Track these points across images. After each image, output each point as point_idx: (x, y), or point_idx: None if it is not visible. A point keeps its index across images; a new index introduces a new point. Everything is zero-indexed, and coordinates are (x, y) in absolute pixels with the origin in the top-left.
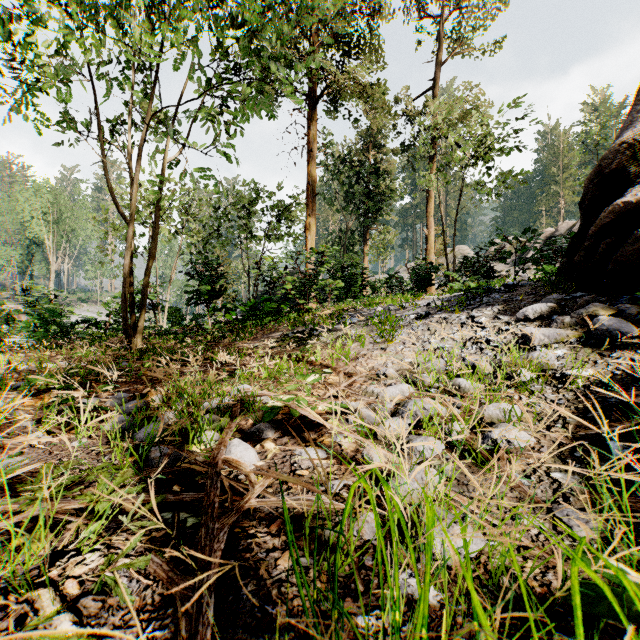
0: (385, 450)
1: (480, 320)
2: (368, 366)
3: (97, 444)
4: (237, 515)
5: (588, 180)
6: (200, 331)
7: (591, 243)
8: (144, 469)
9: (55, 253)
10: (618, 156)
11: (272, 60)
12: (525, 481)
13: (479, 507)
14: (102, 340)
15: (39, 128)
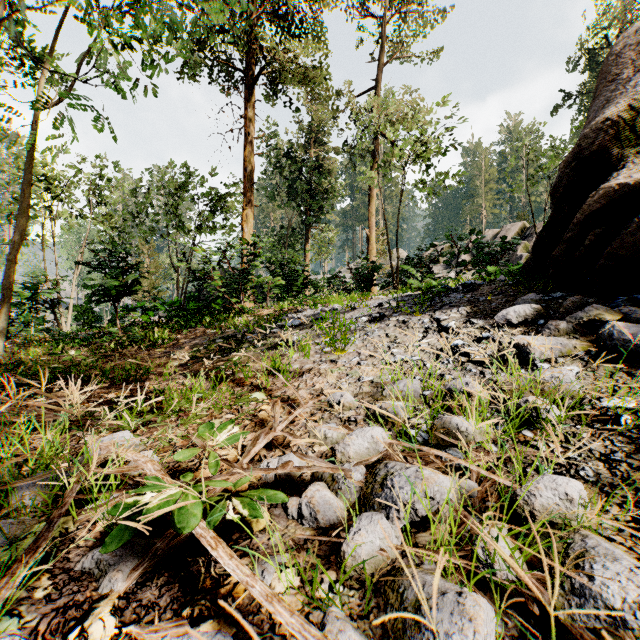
0: None
1: (449, 324)
2: (315, 387)
3: None
4: None
5: (565, 163)
6: (105, 336)
7: (575, 234)
8: None
9: None
10: (601, 135)
11: None
12: None
13: None
14: None
15: None
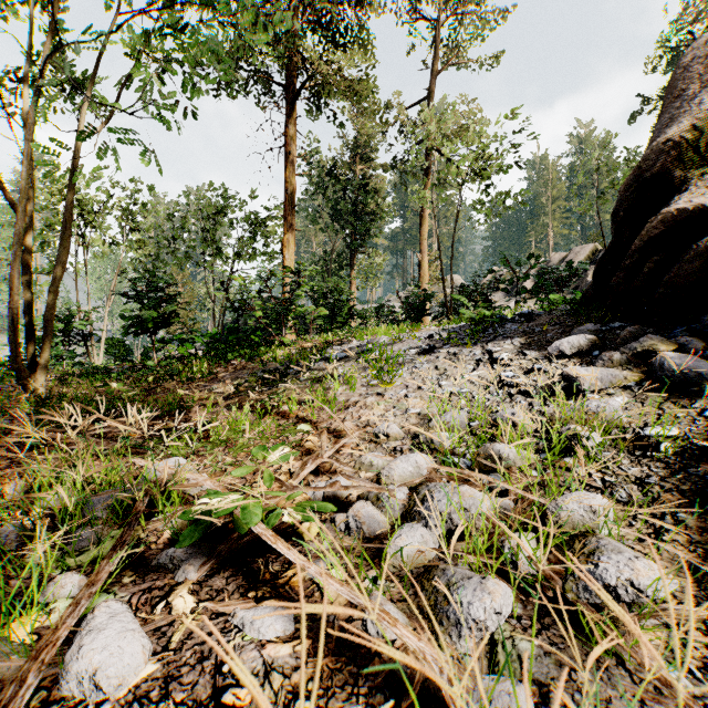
0: (413, 631)
1: (501, 356)
2: (361, 419)
3: None
4: None
5: (625, 186)
6: (142, 369)
7: (634, 261)
8: None
9: None
10: (662, 157)
11: None
12: (686, 681)
13: None
14: None
15: None
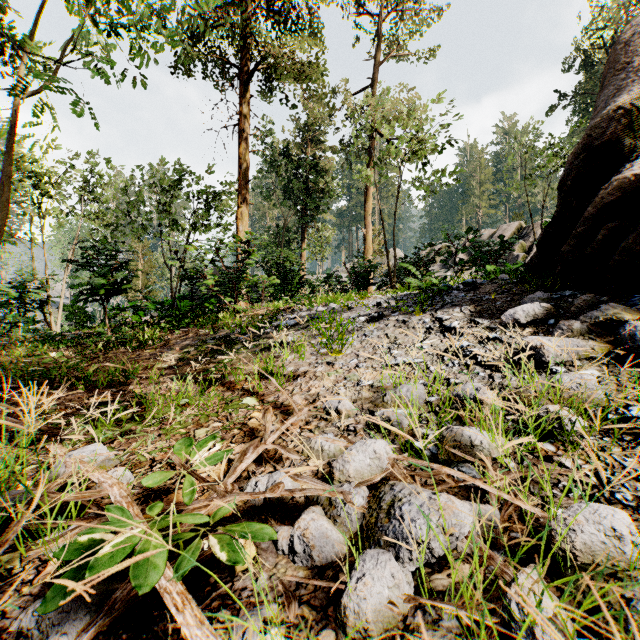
0: None
1: (453, 324)
2: (311, 392)
3: None
4: None
5: (573, 155)
6: (94, 336)
7: (586, 229)
8: None
9: None
10: (612, 124)
11: None
12: None
13: None
14: None
15: None
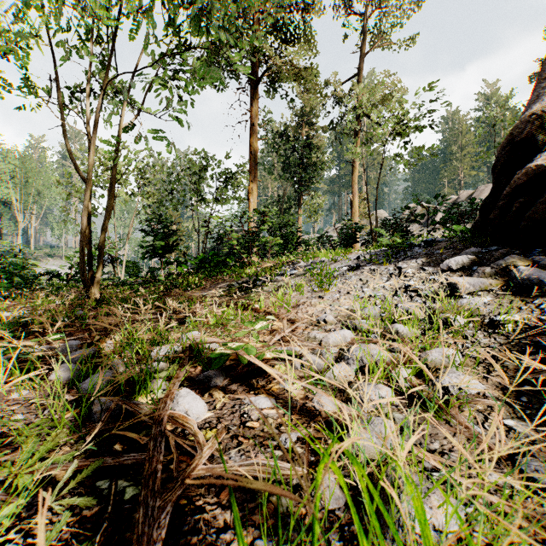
0: (337, 400)
1: (407, 271)
2: (308, 313)
3: (39, 396)
4: (182, 487)
5: (501, 147)
6: (154, 282)
7: (505, 202)
8: (85, 424)
9: (23, 213)
10: (528, 126)
11: (220, 31)
12: (480, 430)
13: (441, 462)
14: (63, 290)
15: (0, 92)
